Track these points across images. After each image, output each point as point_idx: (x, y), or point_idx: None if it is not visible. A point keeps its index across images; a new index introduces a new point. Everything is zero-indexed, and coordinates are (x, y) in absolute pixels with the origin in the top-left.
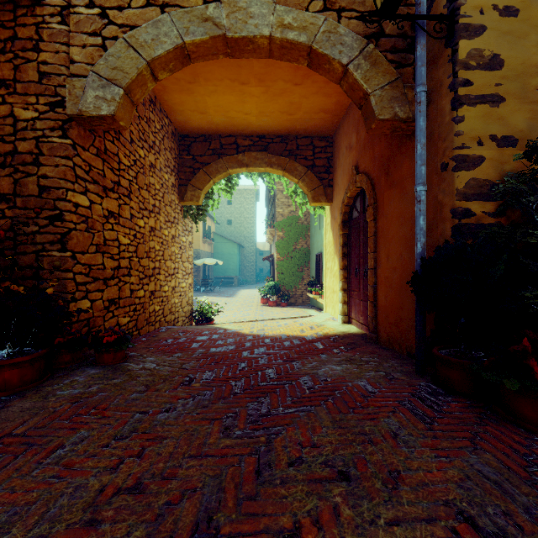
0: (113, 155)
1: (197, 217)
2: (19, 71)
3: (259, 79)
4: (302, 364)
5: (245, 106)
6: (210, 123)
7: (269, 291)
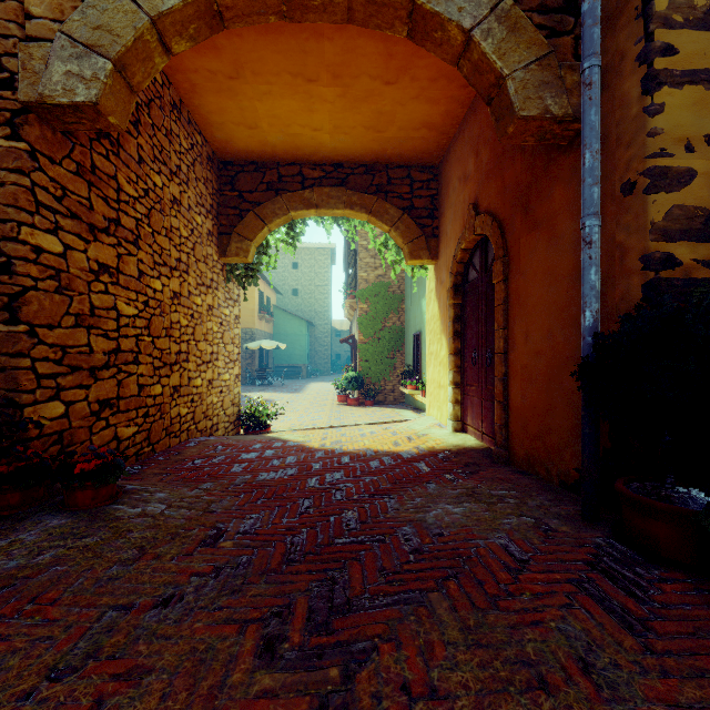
0: (108, 177)
1: (246, 280)
2: None
3: (333, 73)
4: (399, 501)
5: (314, 117)
6: (263, 143)
7: (348, 385)
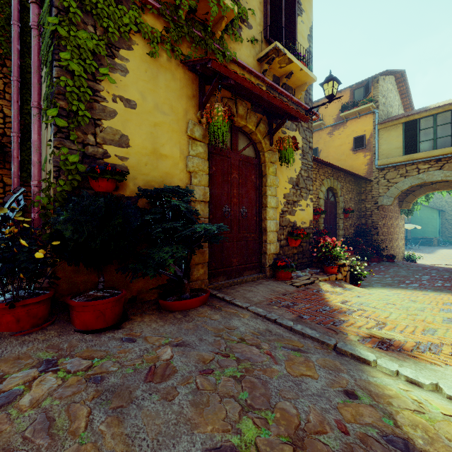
0: (384, 207)
1: (408, 214)
2: (367, 197)
3: None
4: None
5: None
6: None
7: None
